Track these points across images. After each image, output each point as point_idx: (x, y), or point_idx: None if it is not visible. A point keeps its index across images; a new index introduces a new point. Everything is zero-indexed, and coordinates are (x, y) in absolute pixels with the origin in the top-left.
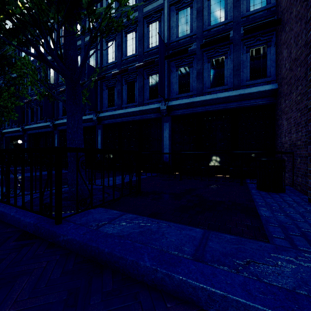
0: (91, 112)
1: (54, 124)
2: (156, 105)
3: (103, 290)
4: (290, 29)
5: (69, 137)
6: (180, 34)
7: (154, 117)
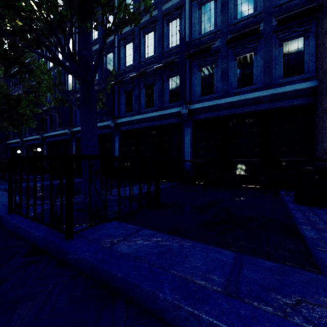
0: (109, 119)
1: (71, 131)
2: (177, 109)
3: None
4: None
5: (83, 143)
6: (203, 31)
7: (174, 122)
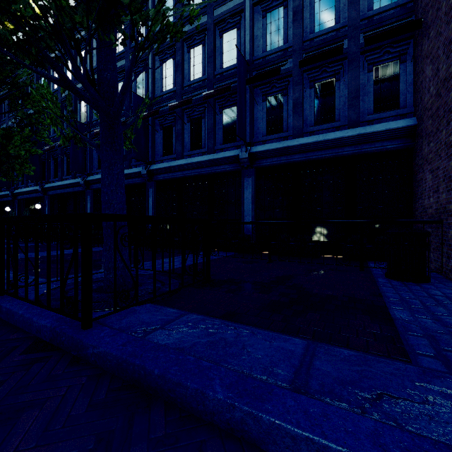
0: (139, 164)
1: (86, 181)
2: (233, 152)
3: (150, 436)
4: (438, 34)
5: (104, 199)
6: (269, 47)
7: (230, 170)
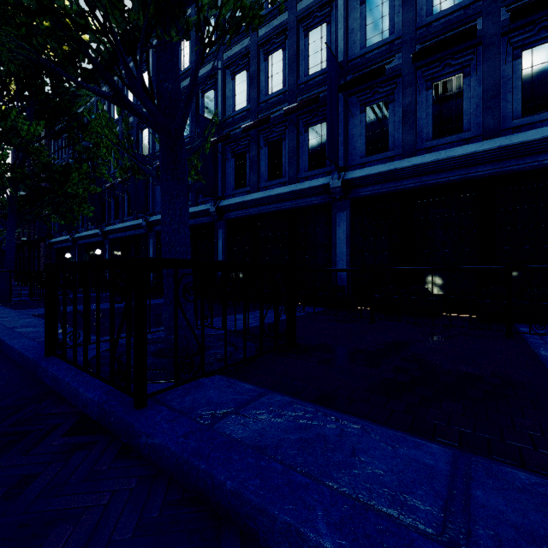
0: (207, 200)
1: (148, 222)
2: (322, 180)
3: None
4: None
5: (165, 240)
6: (369, 42)
7: (317, 203)
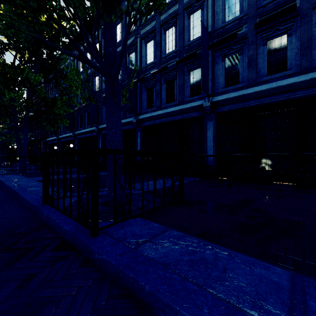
0: (131, 115)
1: (98, 129)
2: (198, 102)
3: None
4: None
5: (108, 138)
6: (227, 19)
7: (195, 116)
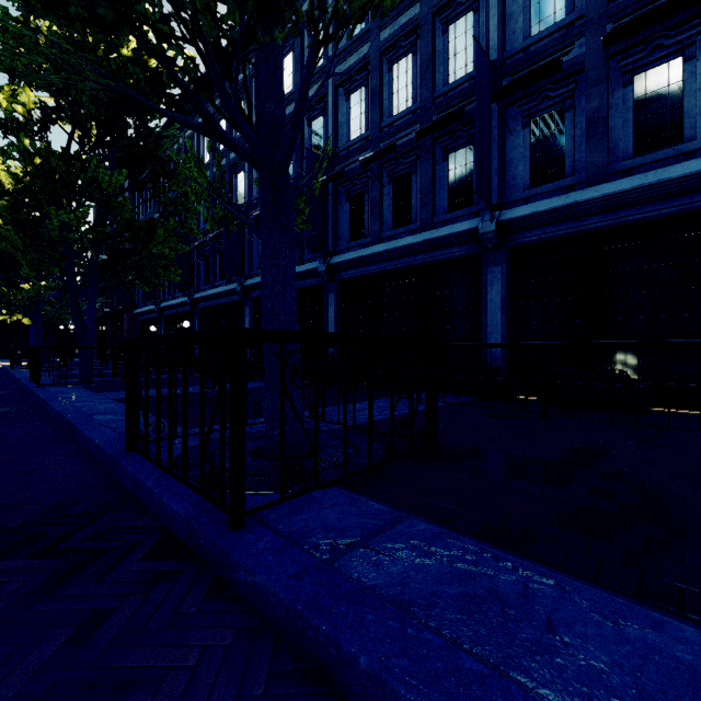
0: (315, 257)
1: (243, 287)
2: (468, 224)
3: None
4: None
5: (266, 307)
6: (535, 29)
7: (461, 256)
